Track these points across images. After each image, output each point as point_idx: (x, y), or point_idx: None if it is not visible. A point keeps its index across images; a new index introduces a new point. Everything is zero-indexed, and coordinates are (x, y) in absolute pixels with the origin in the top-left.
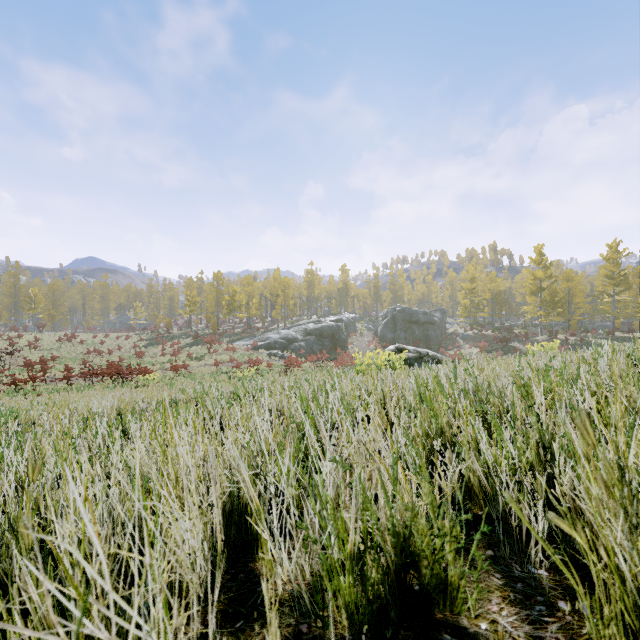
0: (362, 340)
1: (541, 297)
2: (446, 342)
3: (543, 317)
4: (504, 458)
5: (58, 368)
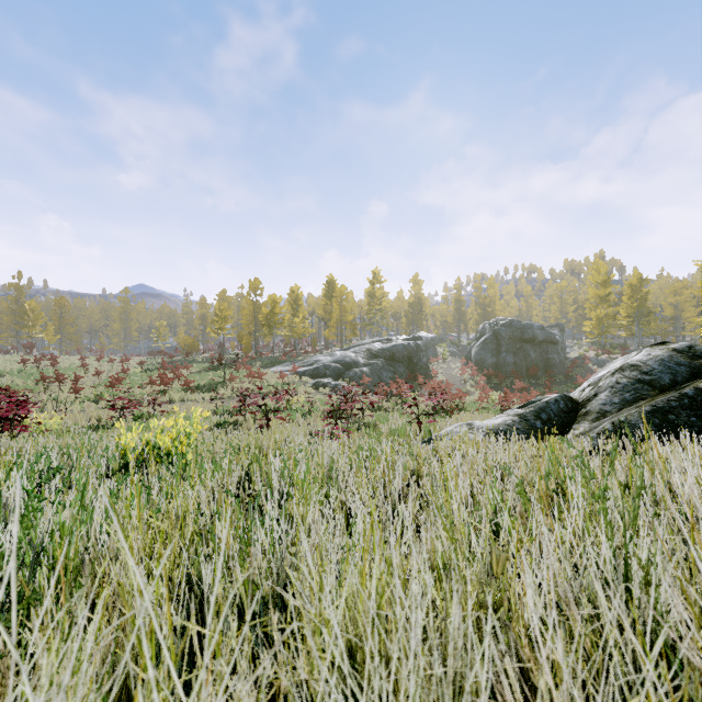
0: (447, 367)
1: None
2: (575, 370)
3: None
4: None
5: None
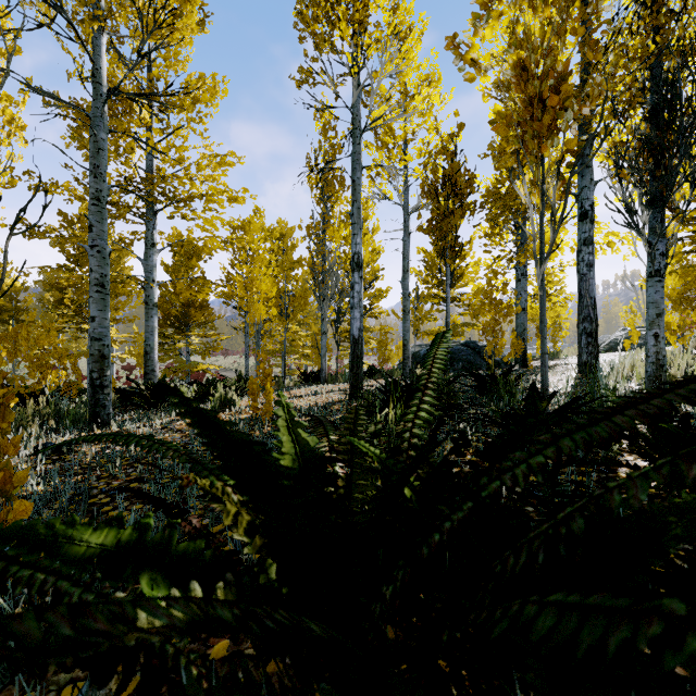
0: None
1: None
2: None
3: None
4: None
5: None
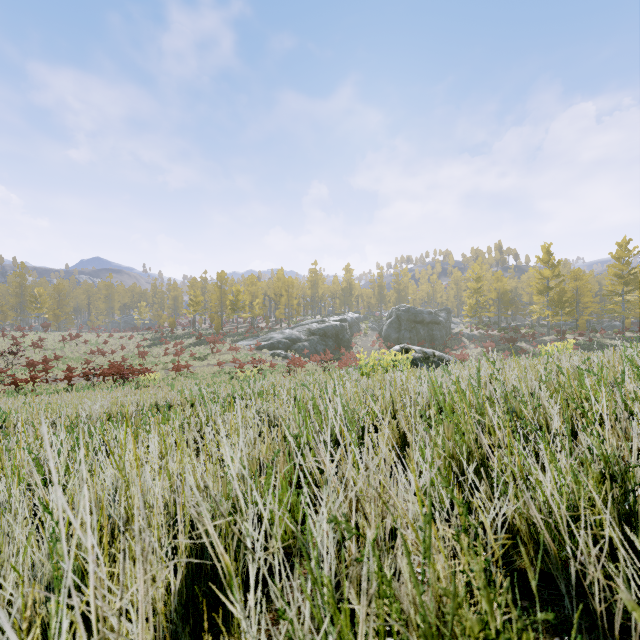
0: (366, 340)
1: (548, 296)
2: (451, 342)
3: (551, 317)
4: (559, 494)
5: (61, 368)
